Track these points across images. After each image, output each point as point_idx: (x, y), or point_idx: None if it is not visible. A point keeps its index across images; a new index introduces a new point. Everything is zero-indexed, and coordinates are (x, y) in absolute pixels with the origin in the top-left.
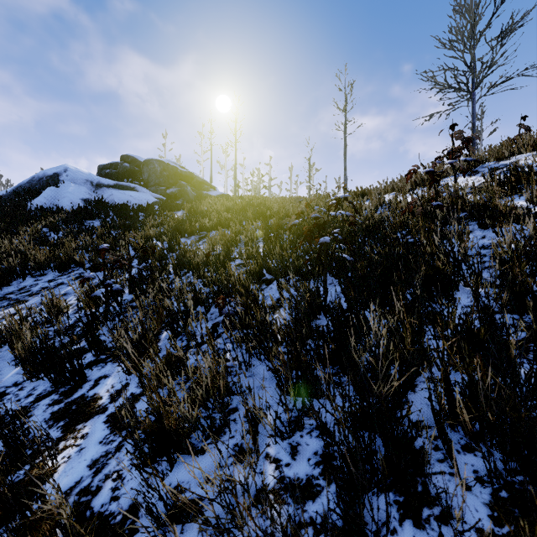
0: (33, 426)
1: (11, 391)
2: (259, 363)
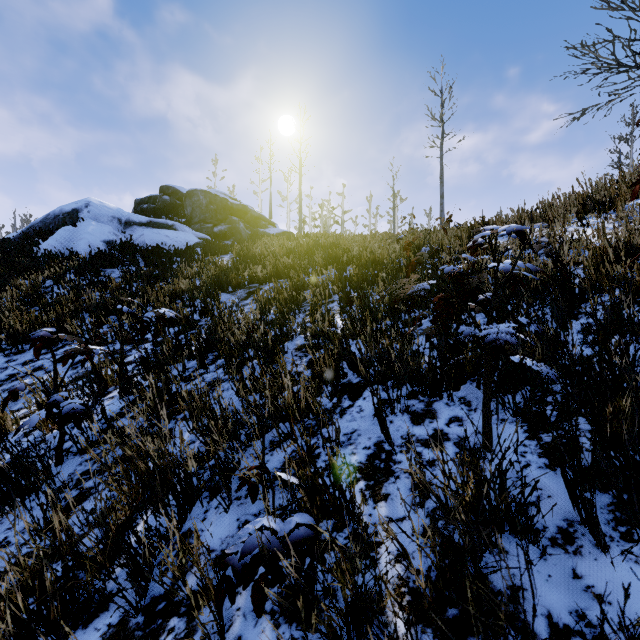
0: None
1: None
2: None
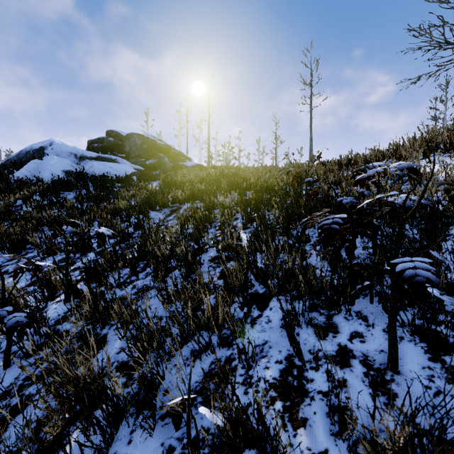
0: None
1: None
2: None
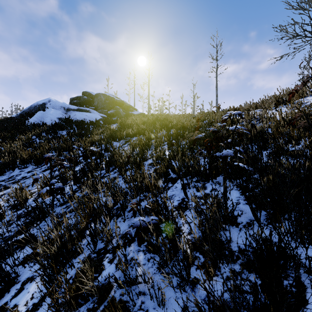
0: None
1: None
2: (172, 293)
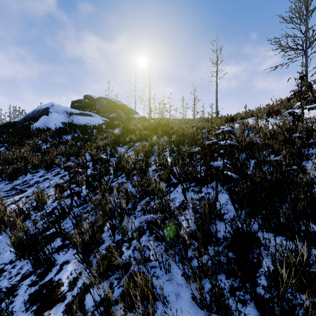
0: (16, 307)
1: (7, 268)
2: (175, 266)
